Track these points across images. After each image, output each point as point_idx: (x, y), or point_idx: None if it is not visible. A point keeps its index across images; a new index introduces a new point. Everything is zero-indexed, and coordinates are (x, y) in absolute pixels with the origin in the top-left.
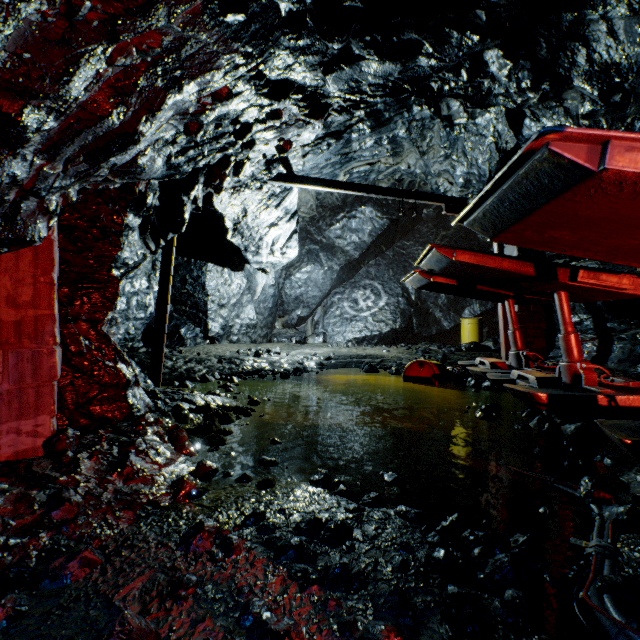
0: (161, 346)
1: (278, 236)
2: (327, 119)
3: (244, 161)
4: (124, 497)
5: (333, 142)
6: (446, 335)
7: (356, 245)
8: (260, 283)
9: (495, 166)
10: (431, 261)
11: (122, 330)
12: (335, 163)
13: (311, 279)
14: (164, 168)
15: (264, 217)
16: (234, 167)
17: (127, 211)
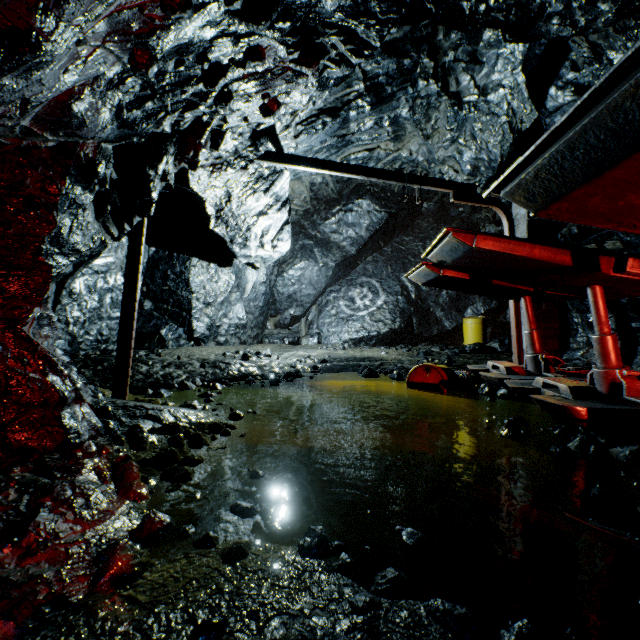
0: (128, 350)
1: (268, 227)
2: (322, 73)
3: (222, 128)
4: (7, 593)
5: (329, 120)
6: (447, 336)
7: (353, 240)
8: (250, 280)
9: (508, 149)
10: (443, 250)
11: (94, 331)
12: (331, 147)
13: (305, 276)
14: (114, 124)
15: (251, 203)
16: (212, 138)
17: (66, 179)
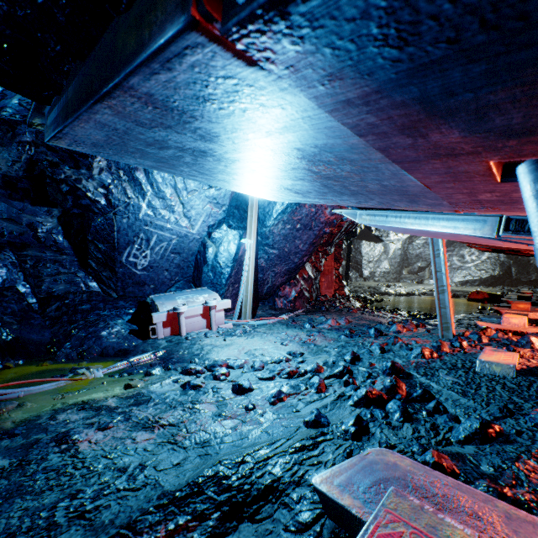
0: (347, 279)
1: None
2: None
3: None
4: (351, 304)
5: None
6: None
7: None
8: (391, 248)
9: None
10: None
11: None
12: None
13: (427, 243)
14: None
15: None
16: None
17: (343, 239)
